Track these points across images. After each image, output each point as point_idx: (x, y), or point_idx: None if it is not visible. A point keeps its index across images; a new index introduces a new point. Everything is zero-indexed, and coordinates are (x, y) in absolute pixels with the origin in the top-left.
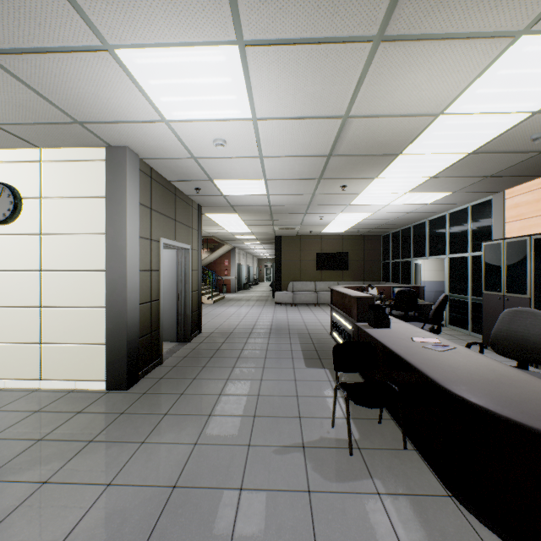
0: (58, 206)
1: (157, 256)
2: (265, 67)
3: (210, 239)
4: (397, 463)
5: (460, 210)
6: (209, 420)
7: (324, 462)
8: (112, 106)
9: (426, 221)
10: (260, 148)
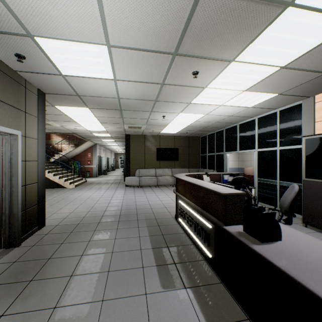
0: None
1: None
2: None
3: (77, 137)
4: None
5: (268, 114)
6: None
7: None
8: None
9: (237, 125)
10: None
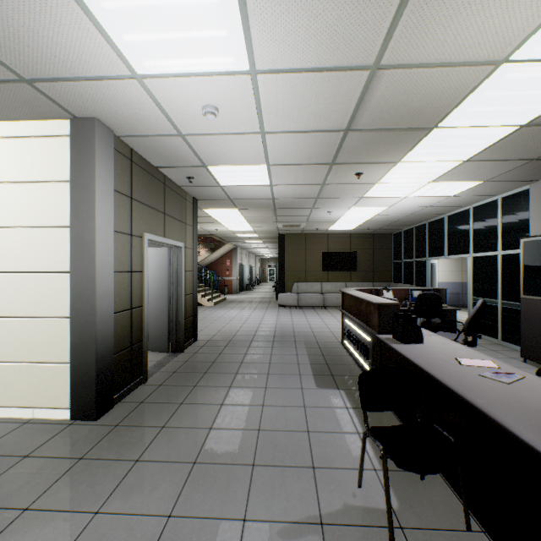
0: (13, 193)
1: (140, 255)
2: None
3: (211, 238)
4: None
5: (487, 203)
6: (192, 472)
7: None
8: (61, 50)
9: (445, 217)
10: (262, 119)
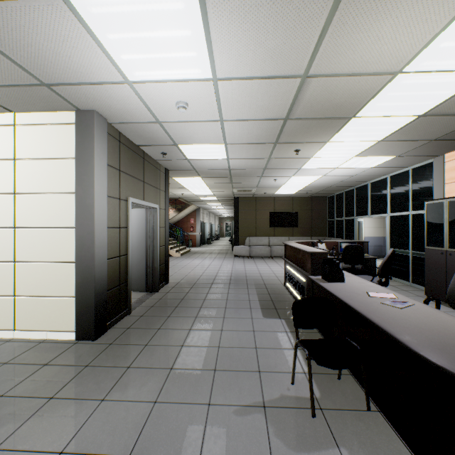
0: (31, 167)
1: (126, 214)
2: (226, 16)
3: (178, 201)
4: (363, 428)
5: (401, 173)
6: (170, 374)
7: (286, 426)
8: (75, 65)
9: (368, 184)
10: (221, 111)
